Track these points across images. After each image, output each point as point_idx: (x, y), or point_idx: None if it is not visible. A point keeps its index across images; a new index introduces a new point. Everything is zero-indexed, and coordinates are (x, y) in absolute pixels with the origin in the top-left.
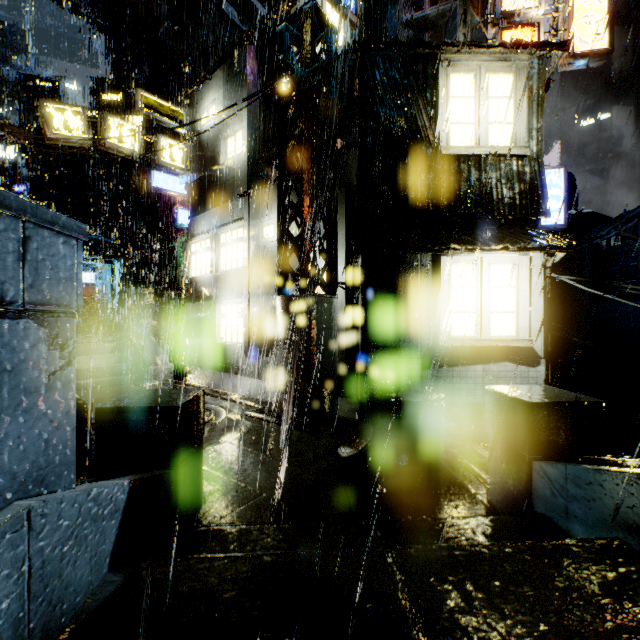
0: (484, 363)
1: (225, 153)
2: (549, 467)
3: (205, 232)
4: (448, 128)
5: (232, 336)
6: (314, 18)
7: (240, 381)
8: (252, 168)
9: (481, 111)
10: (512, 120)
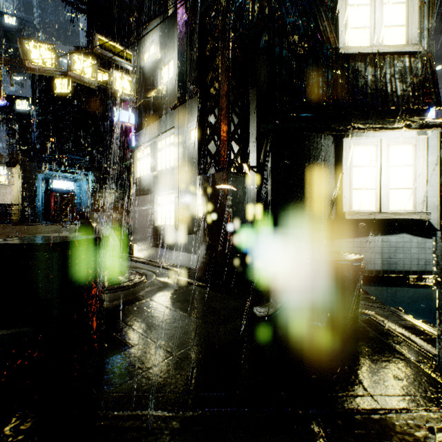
0: (383, 235)
1: (161, 80)
2: None
3: (146, 142)
4: (346, 32)
5: (166, 220)
6: None
7: (171, 254)
8: (181, 88)
9: (376, 16)
10: (404, 22)
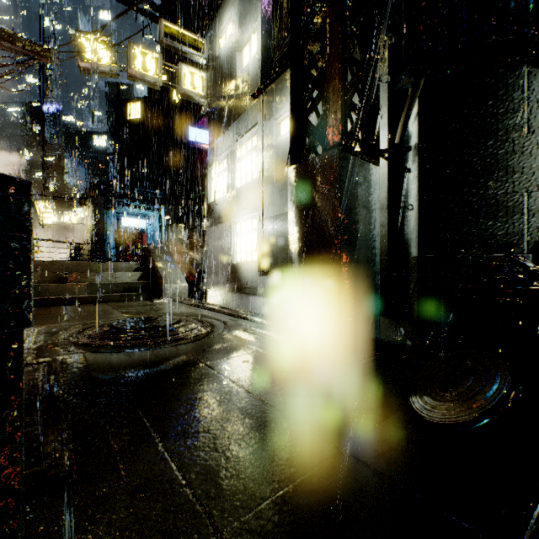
0: None
1: (240, 65)
2: None
3: (222, 153)
4: None
5: (246, 255)
6: None
7: (253, 302)
8: (266, 68)
9: None
10: None
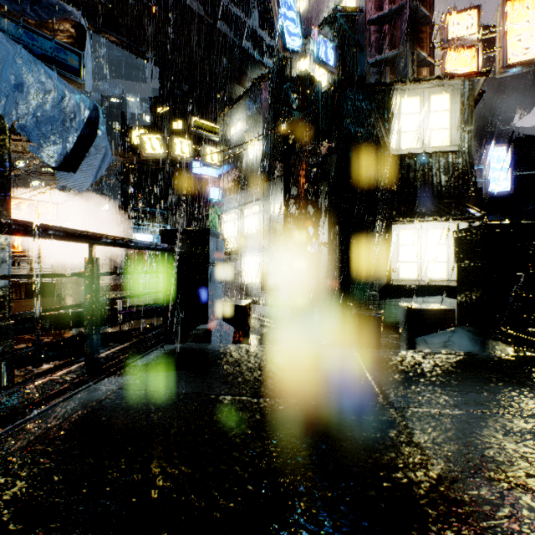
0: (423, 296)
1: (247, 154)
2: (420, 338)
3: (233, 208)
4: (400, 136)
5: (252, 278)
6: (307, 81)
7: (258, 308)
8: (265, 165)
9: (424, 122)
10: (448, 126)
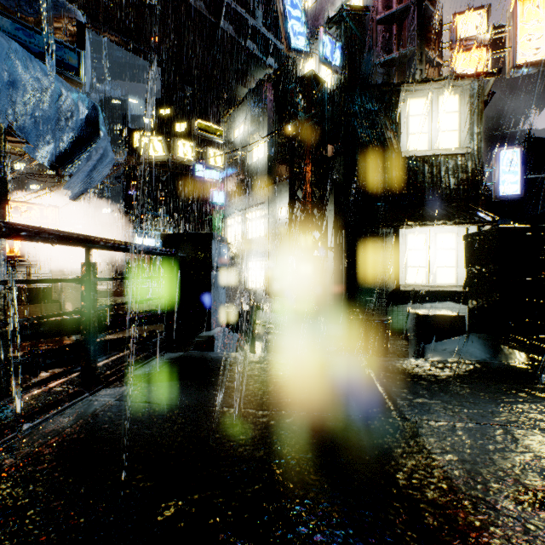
0: (432, 302)
1: (251, 157)
2: (429, 346)
3: (237, 212)
4: (408, 137)
5: (256, 283)
6: (312, 81)
7: (262, 314)
8: (270, 168)
9: (433, 124)
10: (457, 128)
